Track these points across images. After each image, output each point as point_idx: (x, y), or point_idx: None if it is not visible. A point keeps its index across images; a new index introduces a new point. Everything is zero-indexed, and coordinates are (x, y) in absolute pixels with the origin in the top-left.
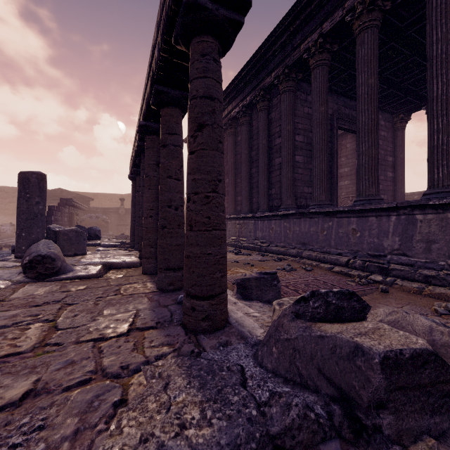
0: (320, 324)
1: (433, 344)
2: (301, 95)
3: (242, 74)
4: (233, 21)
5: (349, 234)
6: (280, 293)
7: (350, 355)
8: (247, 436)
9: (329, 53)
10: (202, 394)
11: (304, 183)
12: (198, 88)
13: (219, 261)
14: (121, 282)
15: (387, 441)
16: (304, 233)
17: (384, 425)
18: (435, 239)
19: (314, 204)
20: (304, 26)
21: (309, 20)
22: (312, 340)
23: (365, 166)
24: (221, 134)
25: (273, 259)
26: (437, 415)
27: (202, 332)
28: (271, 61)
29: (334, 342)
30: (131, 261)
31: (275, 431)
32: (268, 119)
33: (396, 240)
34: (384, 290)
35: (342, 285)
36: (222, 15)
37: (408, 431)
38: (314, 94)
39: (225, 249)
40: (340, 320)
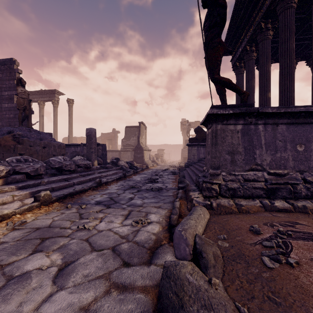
0: None
1: None
2: None
3: None
4: None
5: None
6: None
7: None
8: None
9: None
10: None
11: None
12: None
13: None
14: None
15: None
16: None
17: None
18: None
19: None
20: None
21: None
22: None
23: None
24: None
25: None
26: None
27: None
28: None
29: None
30: None
31: None
32: None
33: None
34: None
35: None
36: None
37: None
38: None
39: None
40: None
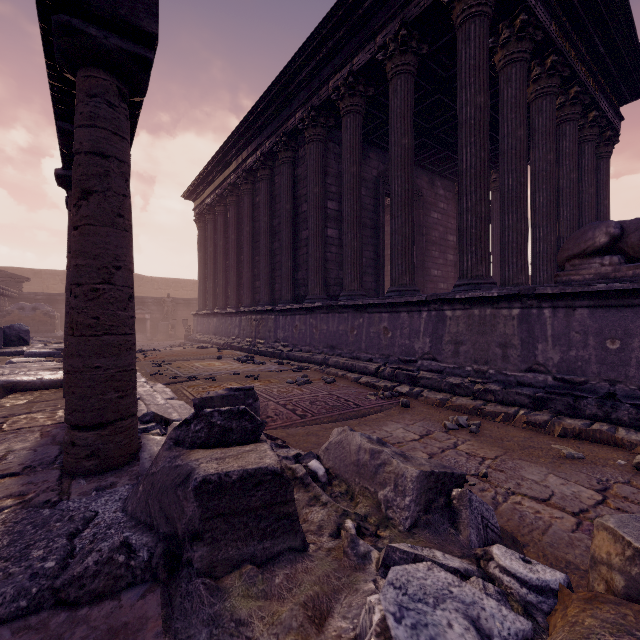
0: (196, 451)
1: (358, 464)
2: (335, 148)
3: (258, 110)
4: (136, 55)
5: (381, 334)
6: (258, 415)
7: (180, 483)
8: (18, 593)
9: (362, 98)
10: (2, 552)
11: (339, 265)
12: (82, 141)
13: (114, 377)
14: (17, 411)
15: (195, 574)
16: (333, 333)
17: (197, 557)
18: (463, 340)
19: (344, 294)
20: (333, 57)
21: (339, 50)
22: (169, 471)
23: (398, 248)
24: (121, 205)
25: (292, 369)
26: (269, 540)
27: (86, 474)
28: (295, 97)
29: (181, 471)
30: (53, 378)
31: (60, 582)
32: (294, 176)
33: (427, 342)
34: (405, 403)
35: (359, 401)
36: (116, 46)
37: (227, 560)
38: (345, 149)
39: (128, 360)
40: (226, 445)
